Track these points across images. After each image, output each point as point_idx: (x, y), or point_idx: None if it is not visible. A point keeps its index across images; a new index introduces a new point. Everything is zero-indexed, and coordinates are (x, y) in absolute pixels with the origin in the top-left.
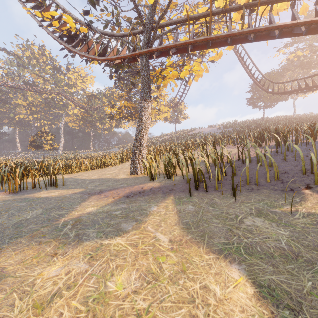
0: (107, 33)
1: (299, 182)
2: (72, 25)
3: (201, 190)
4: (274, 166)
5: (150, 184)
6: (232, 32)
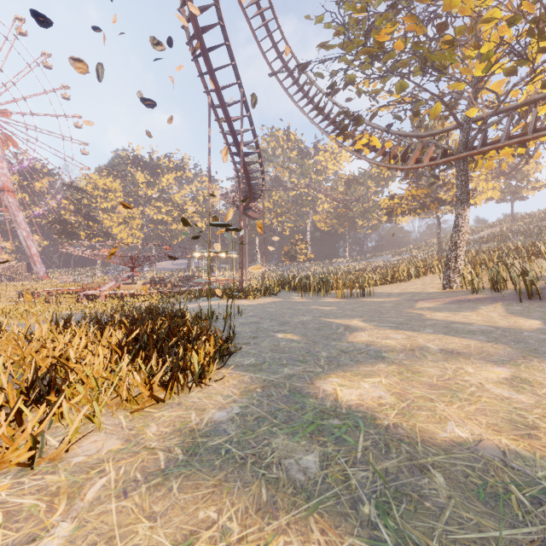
0: (409, 135)
1: None
2: (378, 146)
3: (535, 300)
4: None
5: (473, 296)
6: None
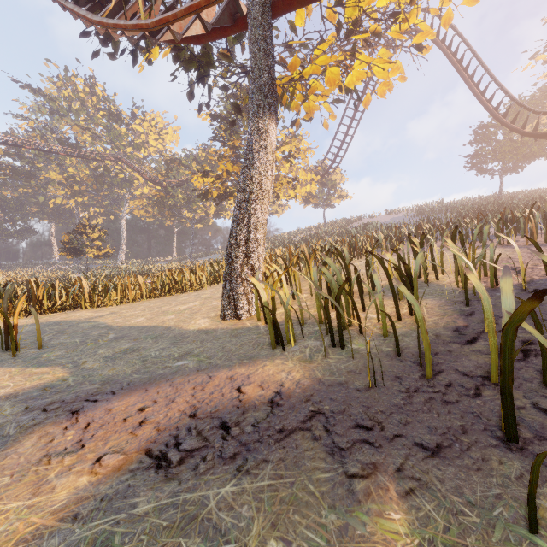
0: None
1: None
2: None
3: None
4: None
5: (271, 368)
6: None
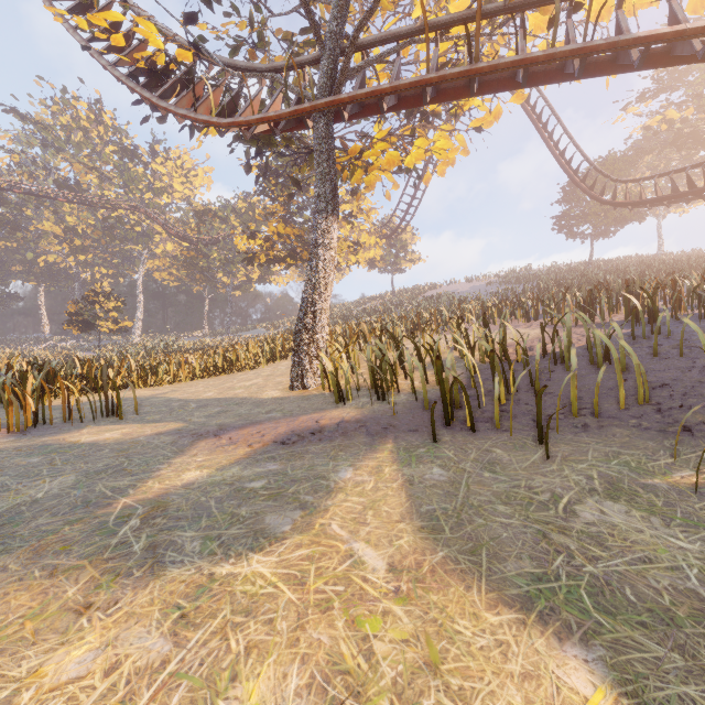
0: (238, 65)
1: (701, 409)
2: (158, 45)
3: (461, 427)
4: (638, 370)
5: (336, 412)
6: (529, 55)
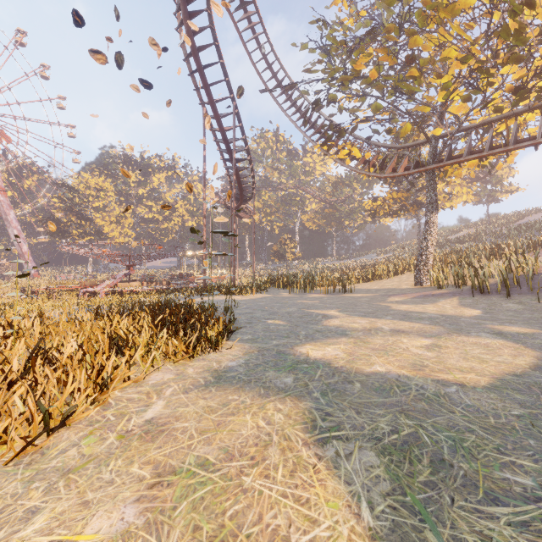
0: (386, 146)
1: None
2: (359, 156)
3: (485, 294)
4: None
5: (438, 291)
6: (536, 141)
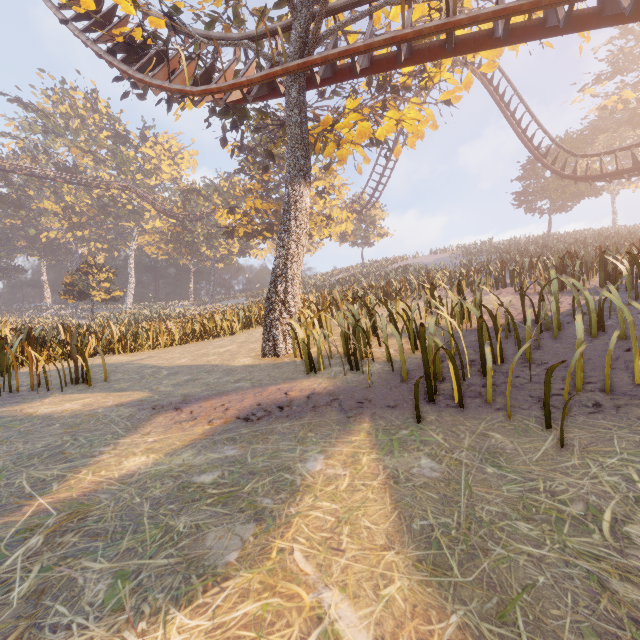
0: (212, 36)
1: None
2: (129, 11)
3: (446, 403)
4: None
5: (307, 383)
6: (512, 3)
